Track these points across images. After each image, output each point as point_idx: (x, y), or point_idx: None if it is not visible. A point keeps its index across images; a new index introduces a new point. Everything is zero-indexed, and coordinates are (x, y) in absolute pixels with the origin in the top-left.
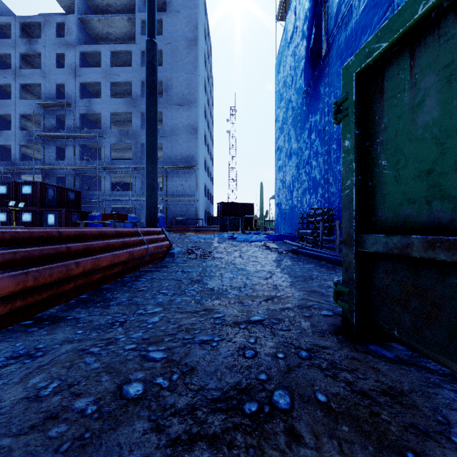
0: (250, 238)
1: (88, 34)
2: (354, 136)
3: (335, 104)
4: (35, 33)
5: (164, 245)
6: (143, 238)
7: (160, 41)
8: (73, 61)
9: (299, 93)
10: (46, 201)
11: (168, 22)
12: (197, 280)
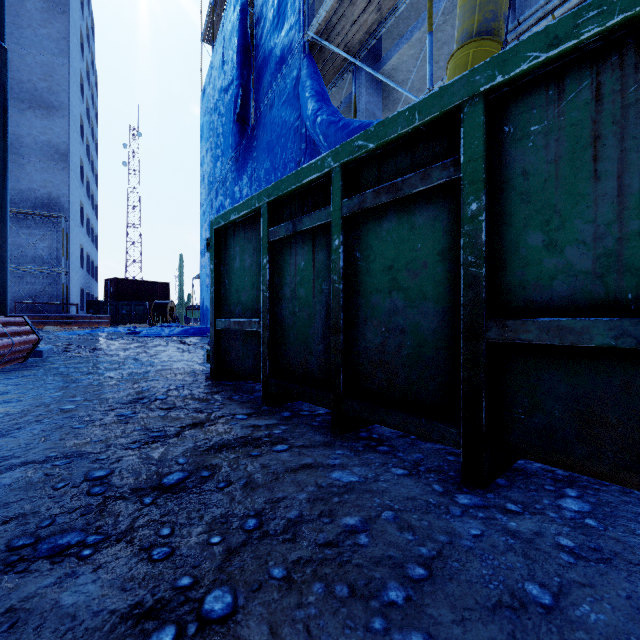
0: (161, 333)
1: None
2: (214, 264)
3: (207, 240)
4: None
5: (31, 339)
6: (4, 329)
7: None
8: None
9: (227, 156)
10: None
11: None
12: (90, 372)
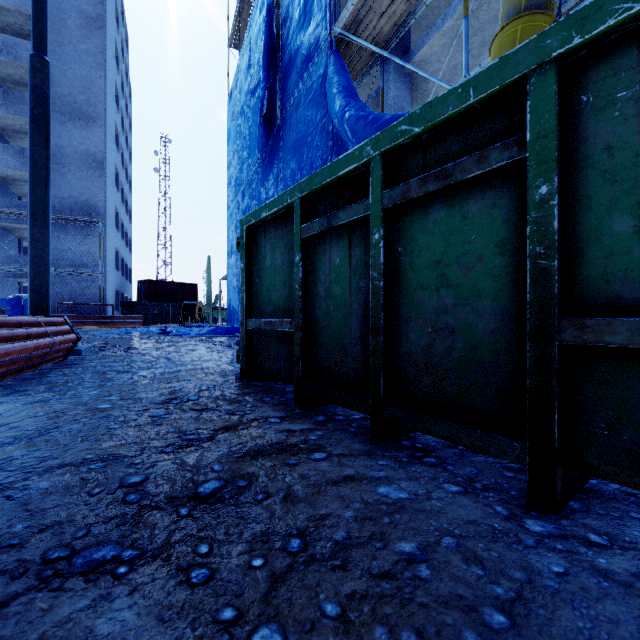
0: (190, 332)
1: None
2: (245, 263)
3: (237, 239)
4: None
5: (71, 338)
6: (46, 329)
7: None
8: None
9: (253, 157)
10: None
11: None
12: (125, 371)
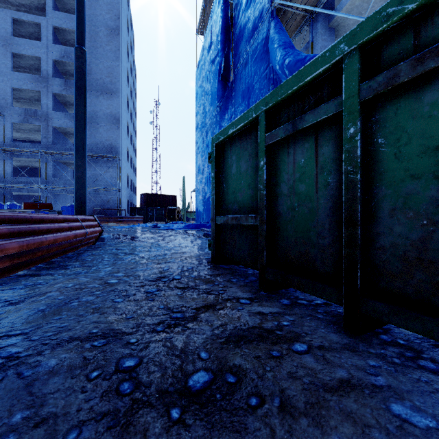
0: (172, 227)
1: None
2: (215, 172)
3: (208, 154)
4: None
5: (98, 230)
6: (82, 223)
7: None
8: None
9: (214, 106)
10: None
11: (86, 4)
12: (130, 253)
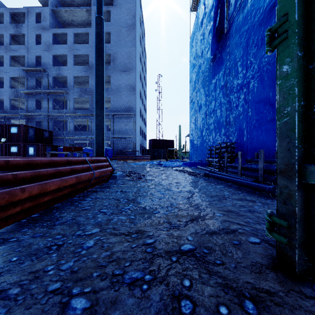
0: (172, 164)
1: (58, 21)
2: (297, 58)
3: (269, 31)
4: (20, 20)
5: (108, 170)
6: (90, 165)
7: (108, 25)
8: (48, 40)
9: (207, 60)
10: (27, 138)
11: (114, 12)
12: (132, 199)
